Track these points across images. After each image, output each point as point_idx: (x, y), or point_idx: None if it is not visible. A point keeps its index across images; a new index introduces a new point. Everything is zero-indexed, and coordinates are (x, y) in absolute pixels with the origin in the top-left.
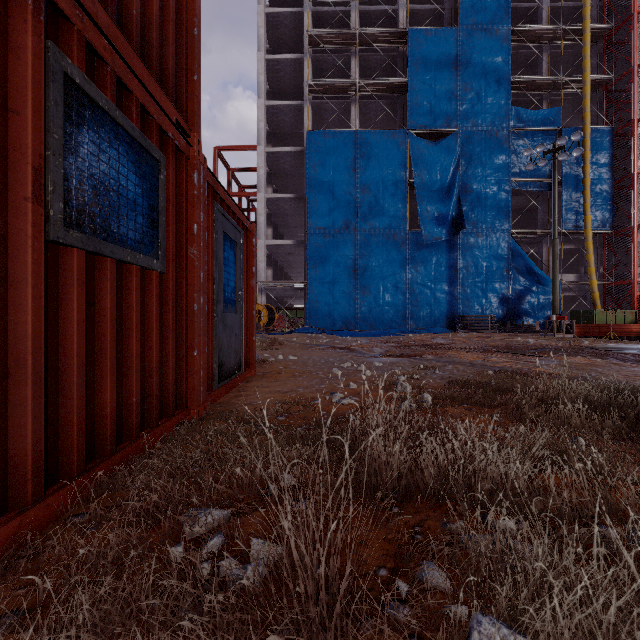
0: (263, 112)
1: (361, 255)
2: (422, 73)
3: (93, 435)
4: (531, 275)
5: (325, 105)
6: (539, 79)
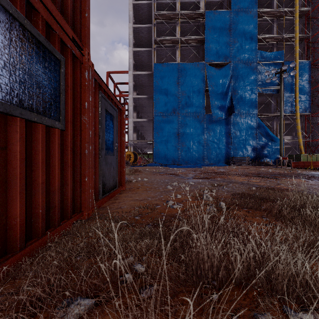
0: (131, 54)
1: (181, 126)
2: (212, 33)
3: (5, 238)
4: (268, 136)
5: (163, 50)
6: (272, 36)
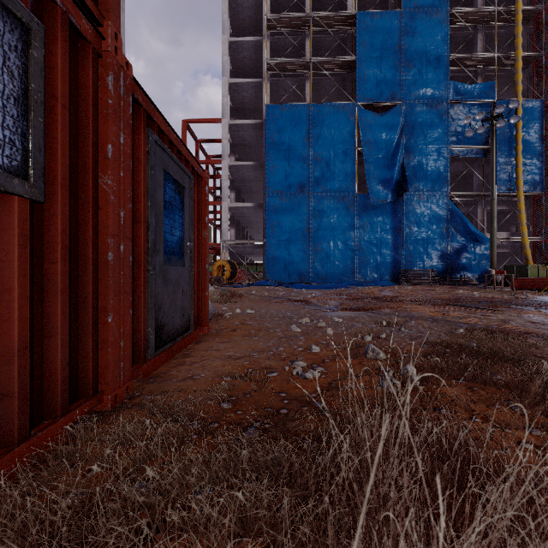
0: (226, 89)
1: (314, 216)
2: (369, 52)
3: None
4: (468, 233)
5: (282, 82)
6: (475, 56)
